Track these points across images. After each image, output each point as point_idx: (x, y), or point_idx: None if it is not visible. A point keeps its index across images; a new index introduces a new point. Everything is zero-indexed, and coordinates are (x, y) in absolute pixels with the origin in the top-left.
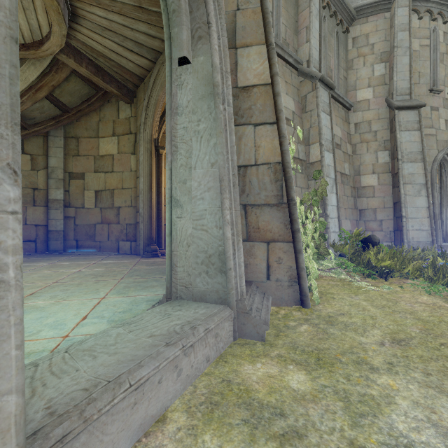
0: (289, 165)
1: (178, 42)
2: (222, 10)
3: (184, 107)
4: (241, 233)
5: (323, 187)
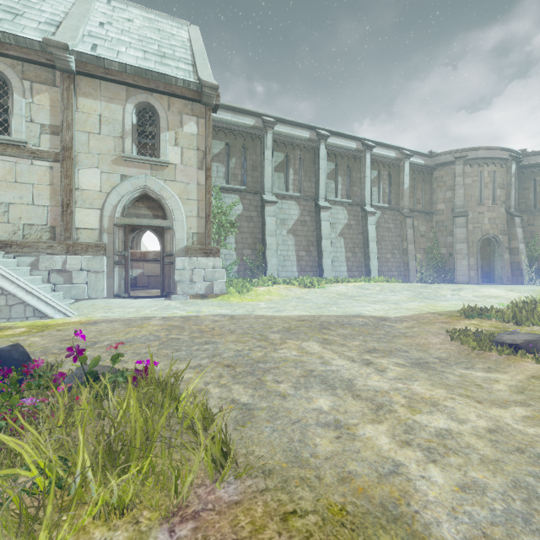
0: (520, 262)
1: (494, 249)
2: (502, 243)
3: (496, 257)
4: (505, 274)
5: (536, 265)
